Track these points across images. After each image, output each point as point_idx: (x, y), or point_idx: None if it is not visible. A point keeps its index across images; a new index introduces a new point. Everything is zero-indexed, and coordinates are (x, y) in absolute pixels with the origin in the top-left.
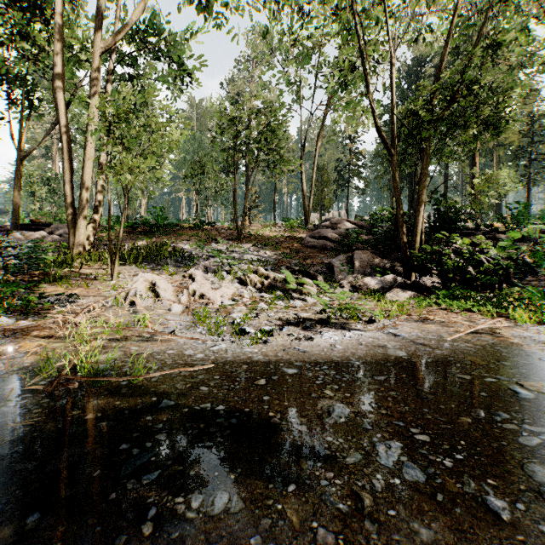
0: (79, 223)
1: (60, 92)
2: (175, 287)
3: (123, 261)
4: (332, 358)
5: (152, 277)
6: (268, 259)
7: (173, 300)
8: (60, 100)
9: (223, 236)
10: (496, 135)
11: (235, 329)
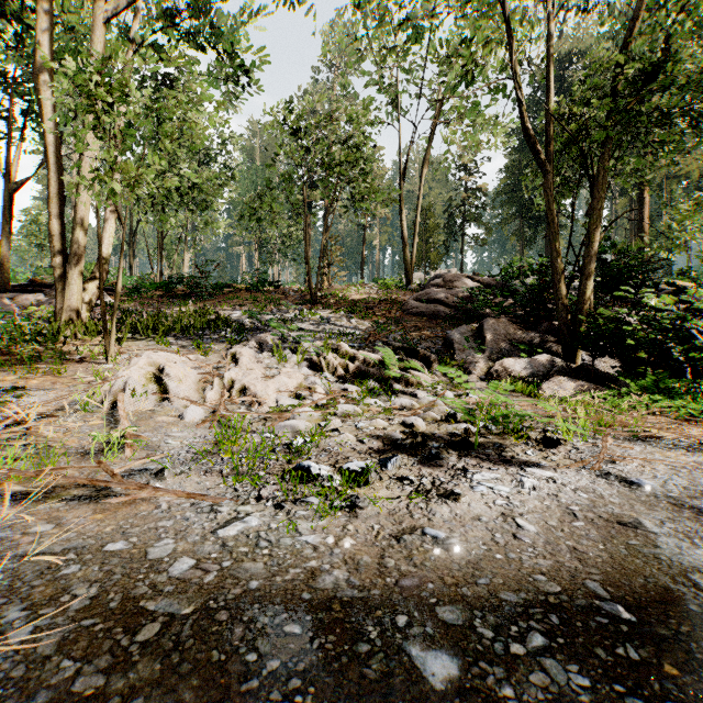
0: (70, 276)
1: (43, 81)
2: (204, 374)
3: (140, 335)
4: (536, 584)
5: (169, 358)
6: (355, 331)
7: (192, 397)
8: (43, 93)
9: (291, 300)
10: None
11: (291, 461)
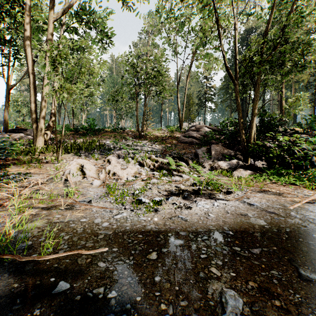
0: (39, 127)
1: (28, 46)
2: (97, 168)
3: (68, 151)
4: (209, 227)
5: (83, 161)
6: (157, 150)
7: (94, 177)
8: (28, 51)
9: (130, 136)
10: (301, 71)
11: (135, 198)
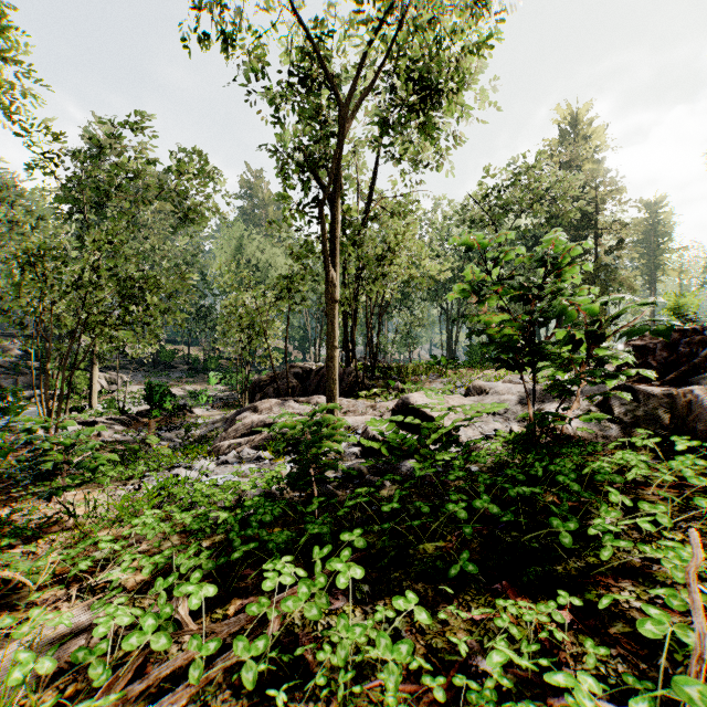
0: None
1: None
2: None
3: None
4: None
5: None
6: None
7: None
8: None
9: None
10: None
11: None
